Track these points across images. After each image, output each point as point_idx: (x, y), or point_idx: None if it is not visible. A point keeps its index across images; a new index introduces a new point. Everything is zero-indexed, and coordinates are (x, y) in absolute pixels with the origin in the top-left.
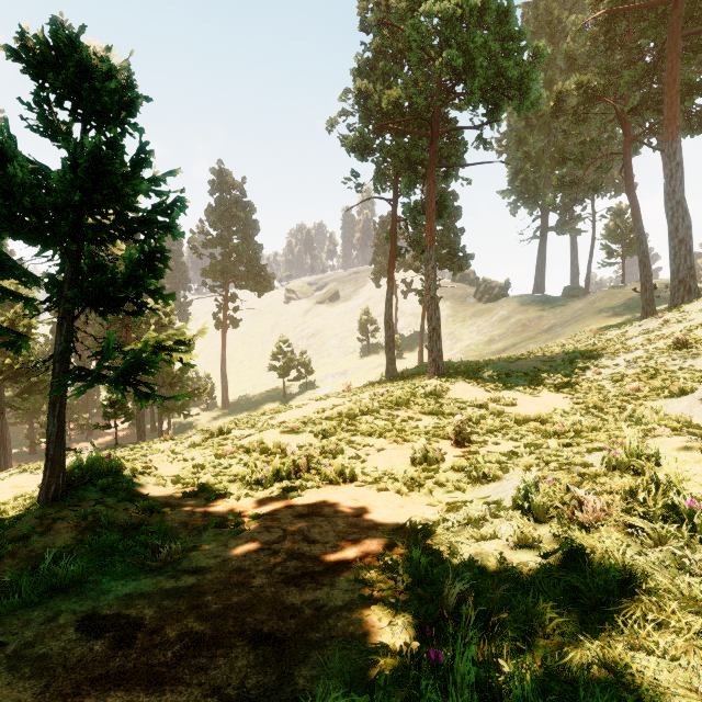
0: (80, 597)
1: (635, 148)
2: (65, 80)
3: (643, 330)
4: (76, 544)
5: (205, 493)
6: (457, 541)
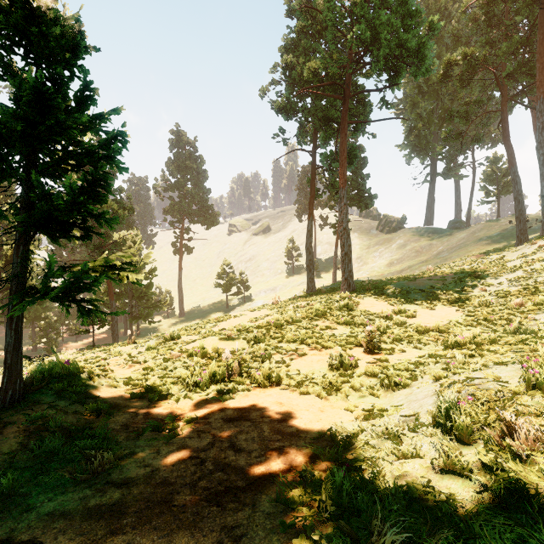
0: (3, 515)
1: (510, 107)
2: (13, 23)
3: (520, 254)
4: (19, 450)
5: (150, 394)
6: (378, 457)
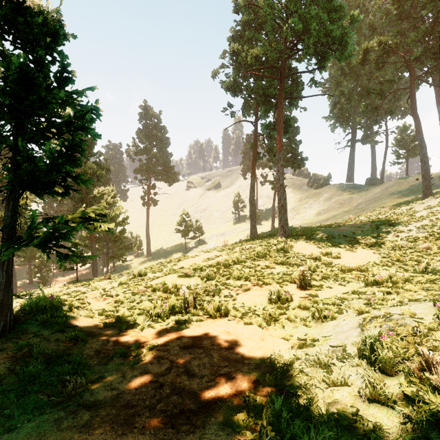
0: None
1: (417, 85)
2: (3, 15)
3: (426, 206)
4: (7, 374)
5: (120, 323)
6: (311, 384)
